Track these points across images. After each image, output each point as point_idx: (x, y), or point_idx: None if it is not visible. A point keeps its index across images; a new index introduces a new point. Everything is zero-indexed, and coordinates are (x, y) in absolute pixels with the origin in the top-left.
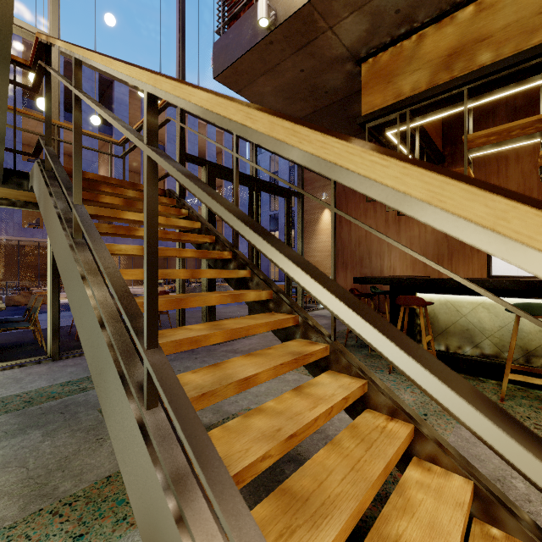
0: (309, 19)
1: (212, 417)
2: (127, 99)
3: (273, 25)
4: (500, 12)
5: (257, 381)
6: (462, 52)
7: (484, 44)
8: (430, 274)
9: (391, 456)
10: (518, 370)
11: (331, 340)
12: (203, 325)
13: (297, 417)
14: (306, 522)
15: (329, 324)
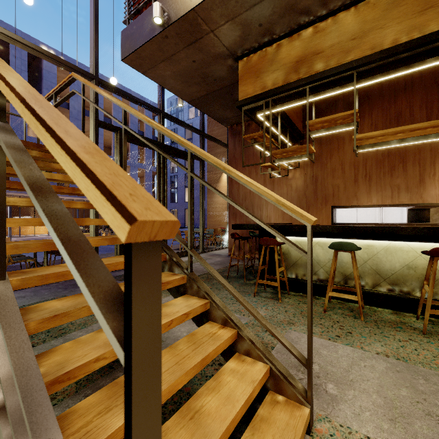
0: (195, 23)
1: None
2: (55, 68)
3: (167, 23)
4: (328, 35)
5: None
6: (305, 60)
7: (319, 56)
8: (294, 222)
9: (209, 352)
10: (339, 289)
11: (188, 272)
12: None
13: None
14: (123, 403)
15: (221, 261)
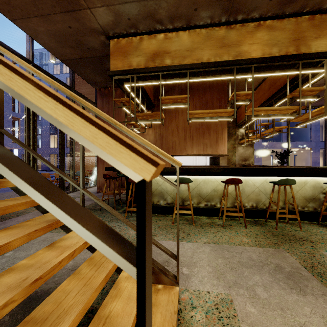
0: None
1: None
2: None
3: None
4: (173, 43)
5: (8, 248)
6: (159, 55)
7: (168, 55)
8: None
9: (110, 268)
10: (180, 208)
11: None
12: None
13: (45, 265)
14: None
15: None
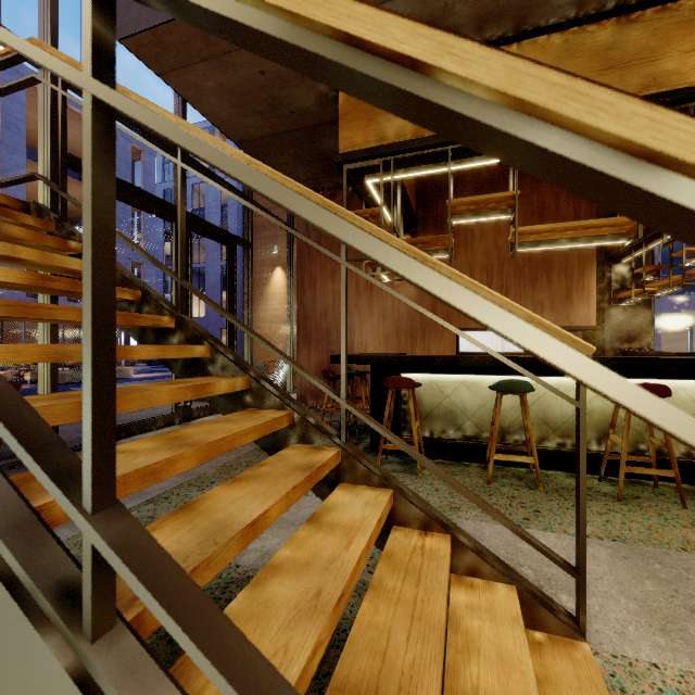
0: None
1: None
2: None
3: None
4: None
5: (266, 523)
6: None
7: None
8: (404, 351)
9: (447, 583)
10: (496, 449)
11: (343, 442)
12: (151, 441)
13: (334, 564)
14: None
15: None
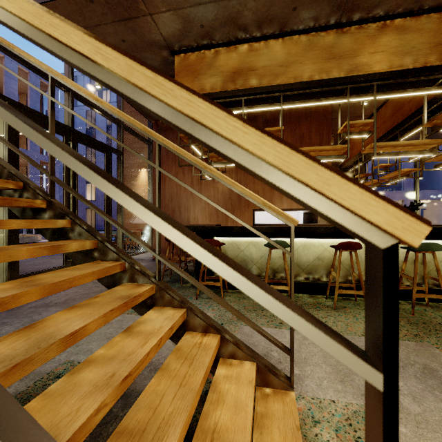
0: None
1: (18, 384)
2: None
3: None
4: (261, 56)
5: (85, 333)
6: (241, 73)
7: (253, 73)
8: (221, 223)
9: (208, 363)
10: (270, 282)
11: (156, 280)
12: (9, 284)
13: (130, 356)
14: None
15: (147, 266)
